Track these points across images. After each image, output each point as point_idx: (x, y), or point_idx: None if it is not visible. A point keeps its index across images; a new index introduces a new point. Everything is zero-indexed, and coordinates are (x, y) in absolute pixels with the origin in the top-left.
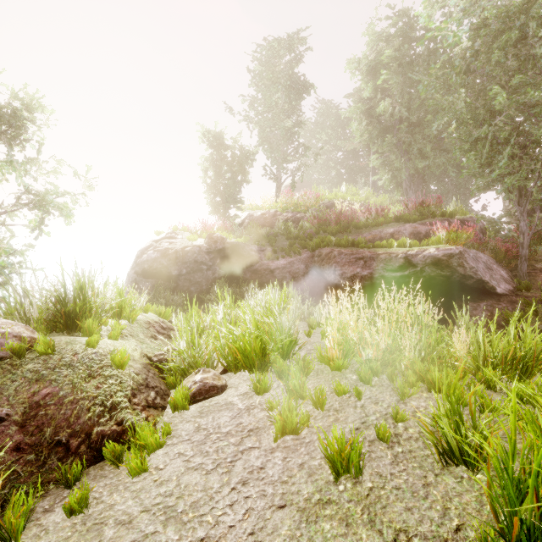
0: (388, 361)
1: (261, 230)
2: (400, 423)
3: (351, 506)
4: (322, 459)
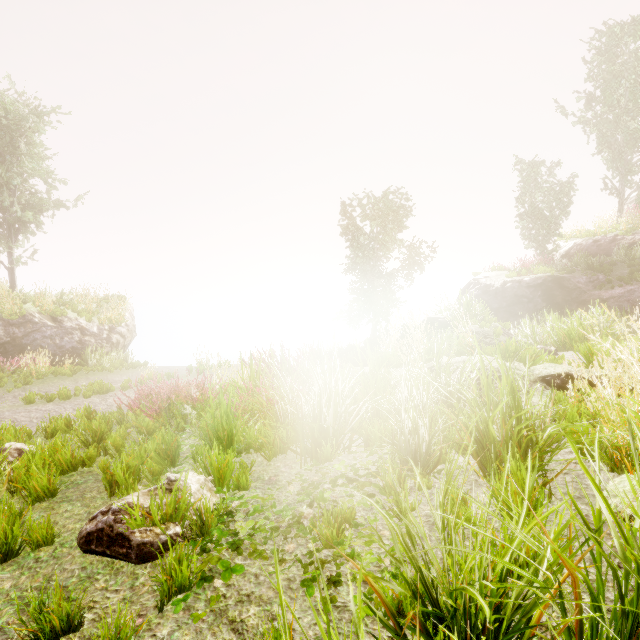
0: None
1: (591, 260)
2: None
3: None
4: None
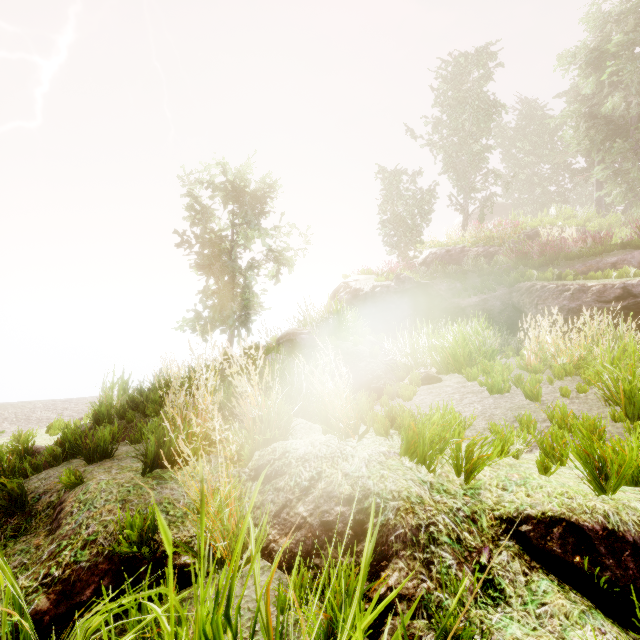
0: (582, 366)
1: (448, 269)
2: (582, 394)
3: (537, 409)
4: (519, 400)
